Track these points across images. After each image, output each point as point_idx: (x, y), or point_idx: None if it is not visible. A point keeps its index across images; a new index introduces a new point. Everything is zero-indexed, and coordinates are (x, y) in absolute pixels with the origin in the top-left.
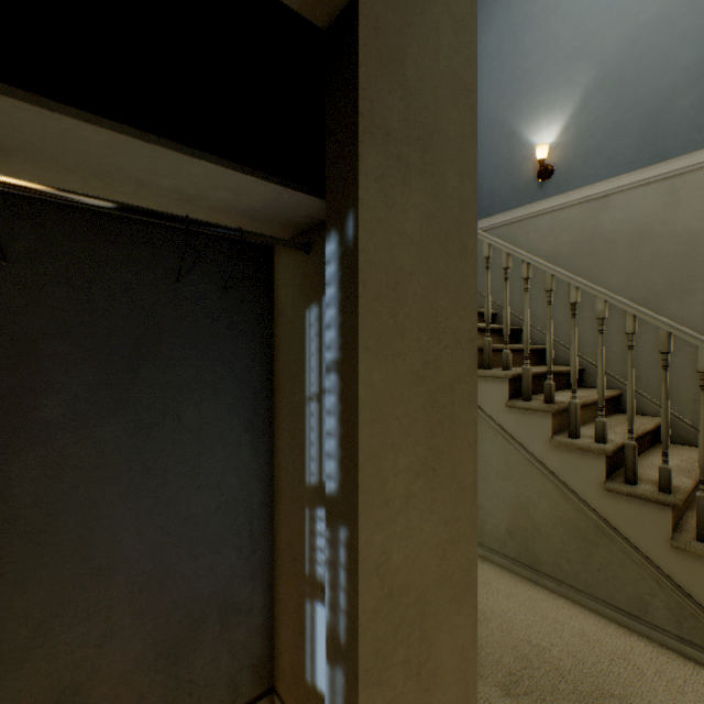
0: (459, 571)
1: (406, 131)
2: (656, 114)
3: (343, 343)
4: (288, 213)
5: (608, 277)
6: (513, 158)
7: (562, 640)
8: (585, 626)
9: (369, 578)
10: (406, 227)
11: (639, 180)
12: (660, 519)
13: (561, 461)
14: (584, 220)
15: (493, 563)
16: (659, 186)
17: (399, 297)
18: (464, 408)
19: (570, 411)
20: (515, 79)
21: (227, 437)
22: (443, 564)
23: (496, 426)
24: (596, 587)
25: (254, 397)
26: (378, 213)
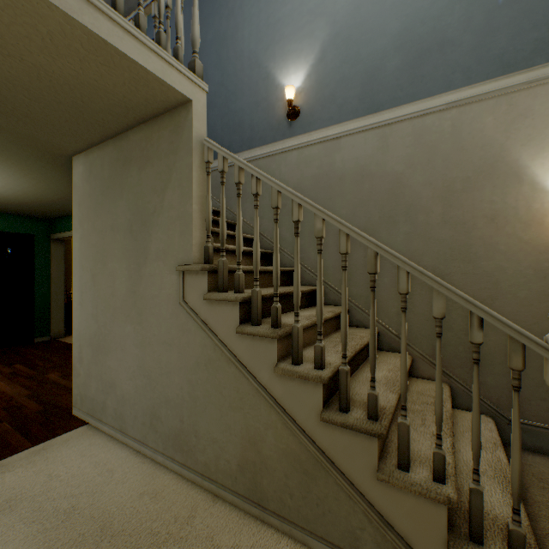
0: None
1: None
2: (373, 72)
3: None
4: None
5: (340, 209)
6: (269, 98)
7: None
8: None
9: None
10: None
11: (361, 127)
12: (369, 449)
13: (285, 390)
14: (322, 158)
15: (226, 503)
16: (375, 133)
17: None
18: None
19: (293, 336)
20: (270, 26)
21: None
22: None
23: (229, 353)
24: (315, 523)
25: None
26: None
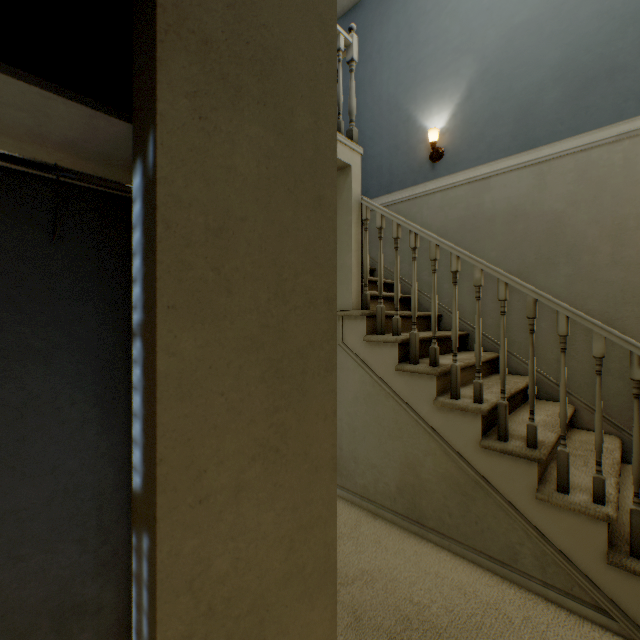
0: (313, 560)
1: (236, 47)
2: (527, 107)
3: (146, 301)
4: (122, 151)
5: (489, 251)
6: (409, 141)
7: (442, 595)
8: (464, 578)
9: (175, 598)
10: (236, 162)
11: (514, 165)
12: (528, 473)
13: (444, 421)
14: (469, 199)
15: (385, 520)
16: (530, 170)
17: (226, 246)
18: (320, 377)
19: (452, 374)
20: (411, 68)
21: (65, 414)
22: (292, 557)
23: (388, 388)
24: (474, 539)
25: (105, 367)
26: (192, 139)
